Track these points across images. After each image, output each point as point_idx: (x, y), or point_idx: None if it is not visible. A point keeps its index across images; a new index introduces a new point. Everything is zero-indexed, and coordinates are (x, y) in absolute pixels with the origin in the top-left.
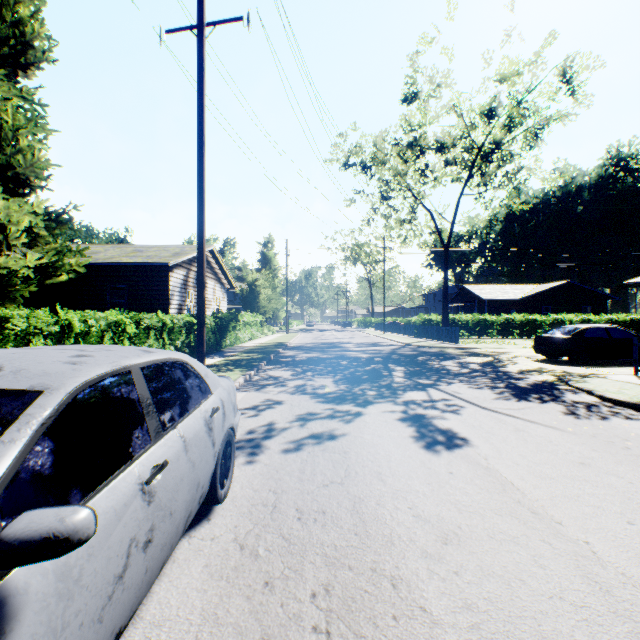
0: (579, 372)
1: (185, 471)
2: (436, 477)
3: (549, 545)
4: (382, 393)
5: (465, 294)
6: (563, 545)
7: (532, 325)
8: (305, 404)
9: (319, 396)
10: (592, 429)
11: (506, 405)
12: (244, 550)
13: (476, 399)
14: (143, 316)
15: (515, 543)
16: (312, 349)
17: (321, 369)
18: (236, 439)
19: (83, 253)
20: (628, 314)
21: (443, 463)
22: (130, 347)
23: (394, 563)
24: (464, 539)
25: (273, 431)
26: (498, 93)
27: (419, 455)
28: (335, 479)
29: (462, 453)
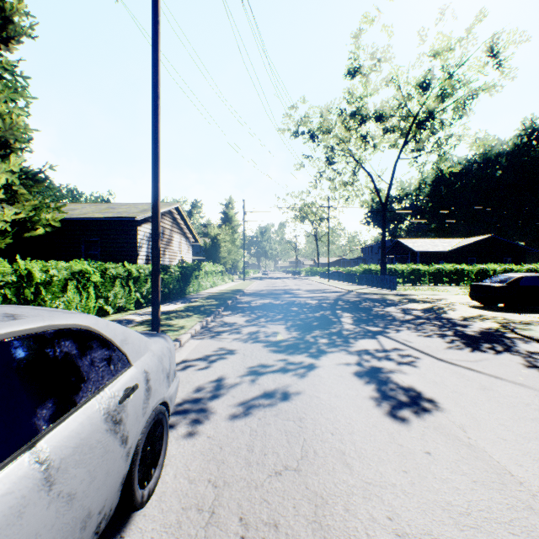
0: (519, 319)
1: (43, 523)
2: (412, 460)
3: None
4: (334, 341)
5: (399, 247)
6: None
7: (460, 274)
8: (257, 354)
9: (272, 344)
10: None
11: (462, 356)
12: None
13: (429, 349)
14: (109, 266)
15: None
16: (266, 295)
17: (274, 315)
18: (181, 399)
19: (61, 209)
20: None
21: (416, 437)
22: None
23: None
24: None
25: (222, 388)
26: (432, 67)
27: (385, 424)
28: (290, 463)
29: (434, 421)
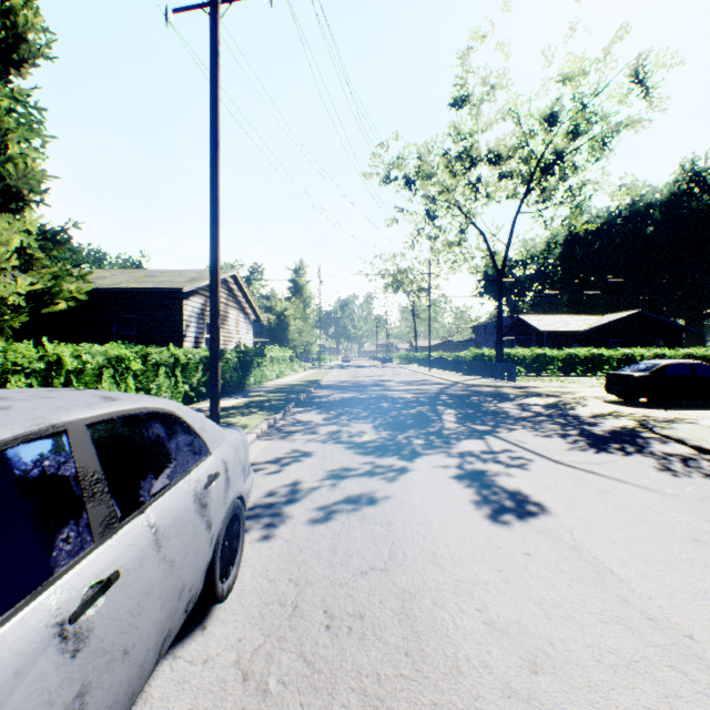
0: (662, 416)
1: (155, 578)
2: (509, 561)
3: (684, 676)
4: (431, 442)
5: (521, 326)
6: (705, 676)
7: (598, 361)
8: (339, 456)
9: (356, 446)
10: (697, 491)
11: (583, 458)
12: (248, 682)
13: (545, 450)
14: (151, 350)
15: (635, 672)
16: (348, 388)
17: (358, 412)
18: (252, 503)
19: (86, 278)
20: (708, 348)
21: (516, 539)
22: (88, 392)
23: (464, 708)
24: (561, 664)
25: (299, 492)
26: (560, 96)
27: (484, 527)
28: (376, 563)
29: (539, 525)
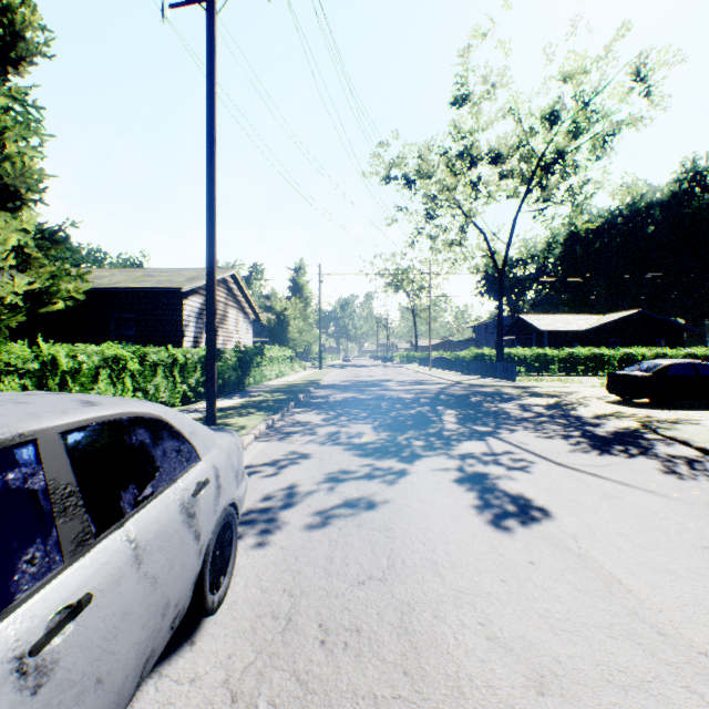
0: (665, 417)
1: (135, 597)
2: (512, 570)
3: (701, 698)
4: (432, 444)
5: (521, 325)
6: None
7: (599, 360)
8: (337, 458)
9: (355, 447)
10: (704, 495)
11: (586, 460)
12: (236, 704)
13: (548, 452)
14: (149, 350)
15: (648, 694)
16: (348, 388)
17: (358, 412)
18: (247, 508)
19: (84, 278)
20: None
21: (519, 547)
22: (68, 396)
23: None
24: (569, 685)
25: (295, 496)
26: (561, 94)
27: (486, 534)
28: (374, 572)
29: (542, 531)
